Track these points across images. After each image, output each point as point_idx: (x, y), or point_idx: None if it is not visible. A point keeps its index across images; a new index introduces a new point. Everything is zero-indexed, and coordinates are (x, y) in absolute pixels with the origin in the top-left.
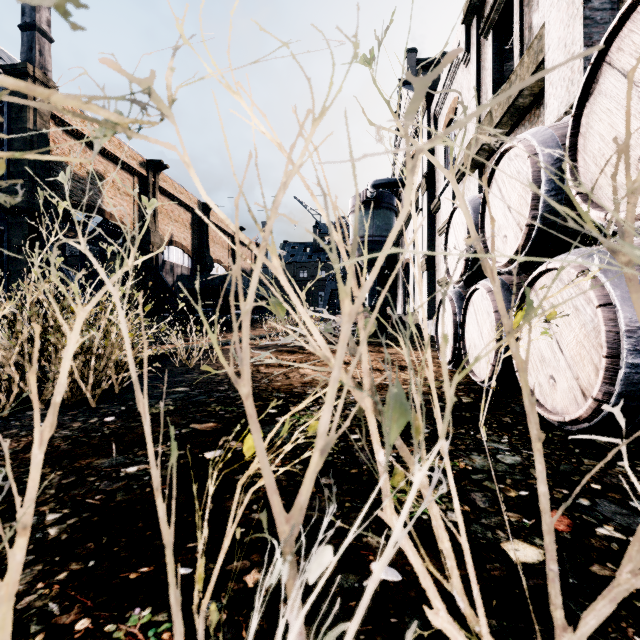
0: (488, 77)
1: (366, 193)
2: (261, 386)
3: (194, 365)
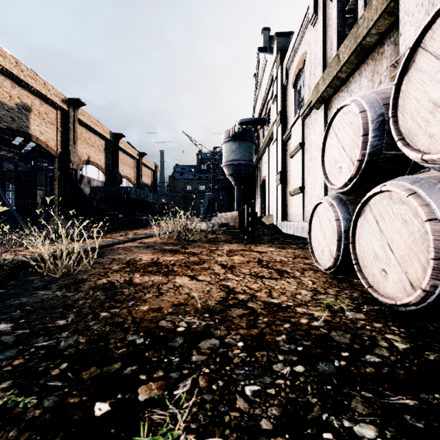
0: (333, 30)
1: (234, 129)
2: (119, 315)
3: (65, 272)
